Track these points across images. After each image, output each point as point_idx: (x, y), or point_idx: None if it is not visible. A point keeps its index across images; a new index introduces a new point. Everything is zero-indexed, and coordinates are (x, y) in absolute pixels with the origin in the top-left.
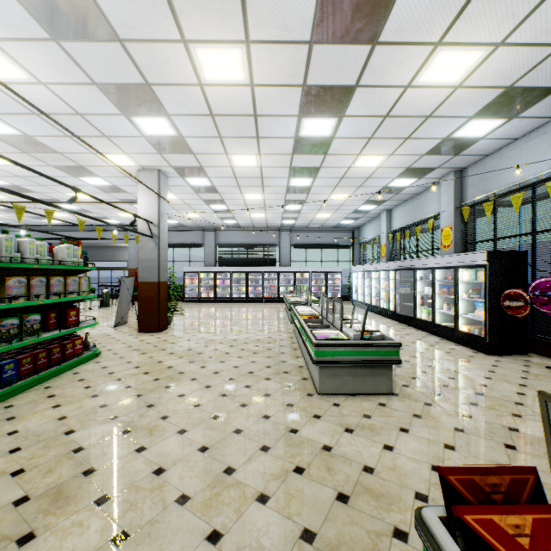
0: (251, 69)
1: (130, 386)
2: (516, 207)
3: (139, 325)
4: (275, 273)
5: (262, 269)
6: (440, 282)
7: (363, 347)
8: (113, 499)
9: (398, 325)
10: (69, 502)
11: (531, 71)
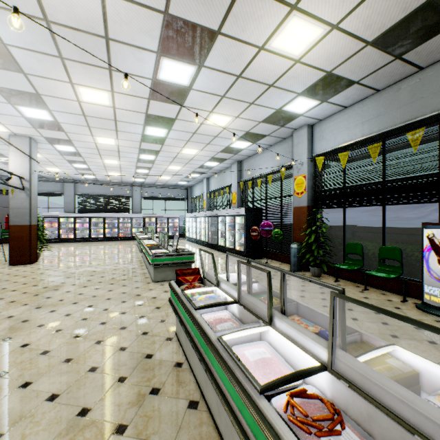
0: (114, 101)
1: (26, 292)
2: (259, 186)
3: (10, 259)
4: (128, 218)
5: (117, 215)
6: (229, 224)
7: (177, 256)
8: (47, 324)
9: (209, 250)
10: (22, 329)
11: (254, 128)
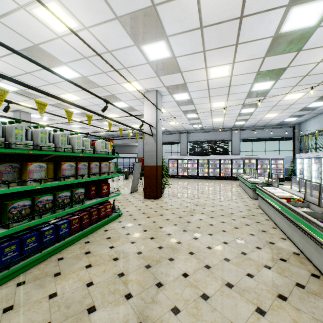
0: None
1: (141, 251)
2: None
3: (144, 193)
4: (228, 159)
5: (219, 157)
6: None
7: None
8: None
9: None
10: None
11: None
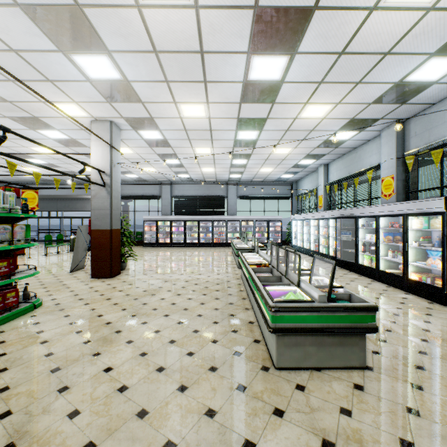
0: None
1: (52, 352)
2: None
3: (91, 271)
4: (223, 221)
5: (212, 218)
6: (384, 230)
7: (331, 311)
8: None
9: (339, 269)
10: None
11: None
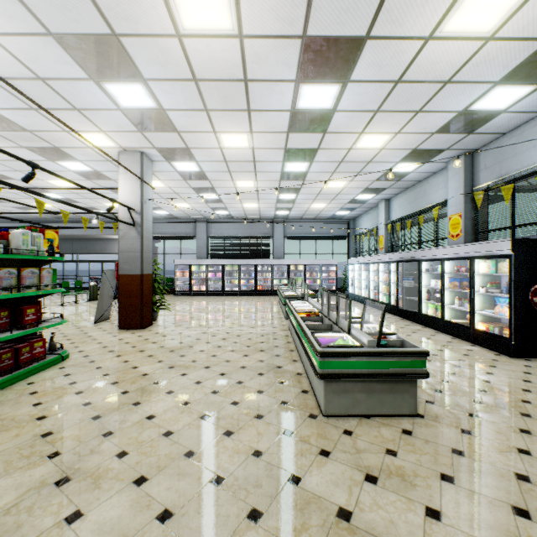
0: (239, 11)
1: (90, 402)
2: None
3: (119, 321)
4: (268, 265)
5: (255, 262)
6: (450, 275)
7: (381, 356)
8: None
9: (400, 320)
10: None
11: None
